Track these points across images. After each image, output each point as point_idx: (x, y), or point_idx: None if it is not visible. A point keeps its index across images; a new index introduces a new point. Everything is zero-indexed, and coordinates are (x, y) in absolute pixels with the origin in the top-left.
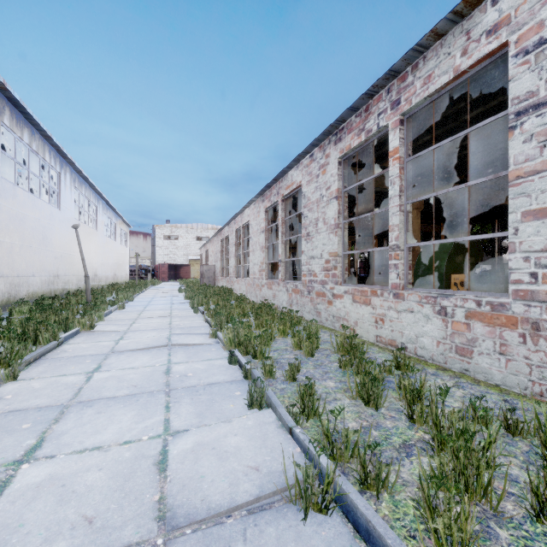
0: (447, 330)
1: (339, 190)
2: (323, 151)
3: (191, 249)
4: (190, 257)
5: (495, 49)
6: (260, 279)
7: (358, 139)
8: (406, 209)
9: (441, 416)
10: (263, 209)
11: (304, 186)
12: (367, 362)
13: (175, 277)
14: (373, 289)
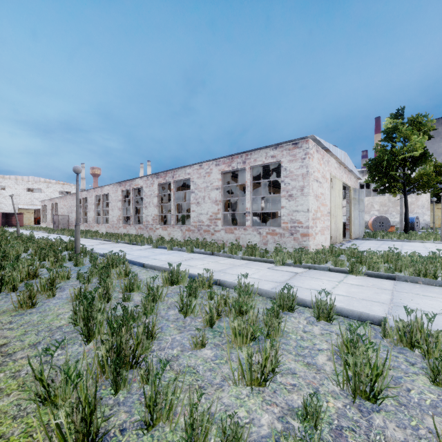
0: (182, 234)
1: (158, 194)
2: (152, 178)
3: (21, 199)
4: (20, 206)
5: (189, 178)
6: (118, 224)
7: (164, 181)
8: (175, 205)
9: (172, 241)
10: (120, 190)
11: (144, 188)
12: (163, 238)
13: (6, 224)
14: (168, 226)
